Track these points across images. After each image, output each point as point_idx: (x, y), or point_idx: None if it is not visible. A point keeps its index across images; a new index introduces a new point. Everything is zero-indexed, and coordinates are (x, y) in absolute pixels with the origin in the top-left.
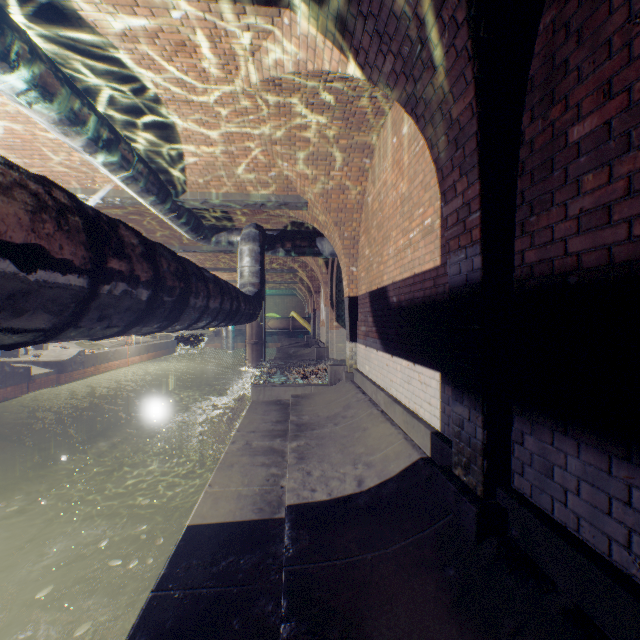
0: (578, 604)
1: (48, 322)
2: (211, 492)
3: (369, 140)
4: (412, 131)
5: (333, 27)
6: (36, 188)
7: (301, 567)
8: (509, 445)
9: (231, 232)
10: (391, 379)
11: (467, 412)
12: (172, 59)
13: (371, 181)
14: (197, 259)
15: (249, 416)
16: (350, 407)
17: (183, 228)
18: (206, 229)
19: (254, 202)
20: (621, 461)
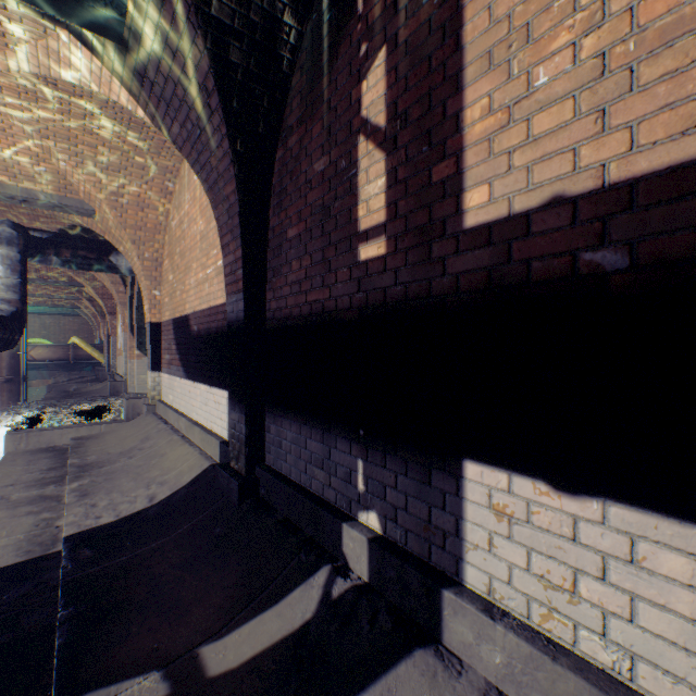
0: (286, 515)
1: None
2: None
3: (172, 166)
4: None
5: (121, 71)
6: None
7: (82, 574)
8: (264, 435)
9: None
10: (193, 404)
11: (238, 416)
12: None
13: (175, 206)
14: None
15: (4, 470)
16: (150, 439)
17: None
18: None
19: (11, 195)
20: (304, 426)
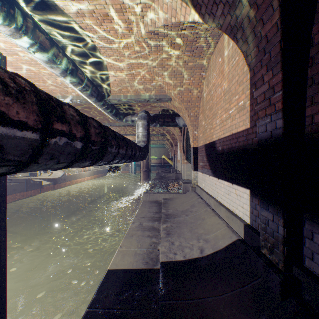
0: None
1: (14, 160)
2: (121, 250)
3: (205, 62)
4: (231, 53)
5: None
6: (2, 75)
7: (169, 302)
8: (301, 239)
9: (133, 115)
10: (218, 192)
11: (271, 216)
12: (101, 24)
13: (206, 84)
14: (117, 129)
15: (141, 209)
16: (194, 206)
17: (109, 114)
18: (120, 114)
19: (144, 99)
20: None
